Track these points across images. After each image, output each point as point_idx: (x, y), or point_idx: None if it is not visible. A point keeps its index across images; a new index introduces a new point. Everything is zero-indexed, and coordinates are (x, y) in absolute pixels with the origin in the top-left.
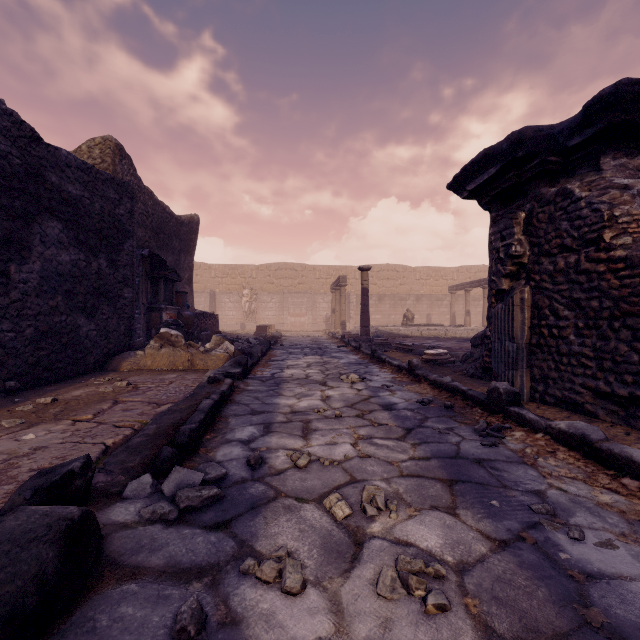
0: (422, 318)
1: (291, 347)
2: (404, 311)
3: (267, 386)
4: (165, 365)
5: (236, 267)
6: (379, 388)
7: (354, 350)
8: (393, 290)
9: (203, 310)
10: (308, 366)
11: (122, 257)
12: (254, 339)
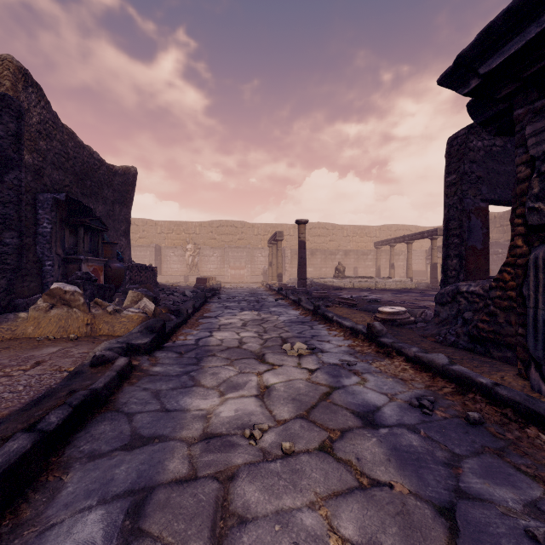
0: (350, 271)
1: (228, 300)
2: (334, 264)
3: (182, 365)
4: (52, 332)
5: (181, 224)
6: (338, 367)
7: (293, 304)
8: (323, 246)
9: (149, 263)
10: (243, 325)
11: (1, 191)
12: (191, 292)
